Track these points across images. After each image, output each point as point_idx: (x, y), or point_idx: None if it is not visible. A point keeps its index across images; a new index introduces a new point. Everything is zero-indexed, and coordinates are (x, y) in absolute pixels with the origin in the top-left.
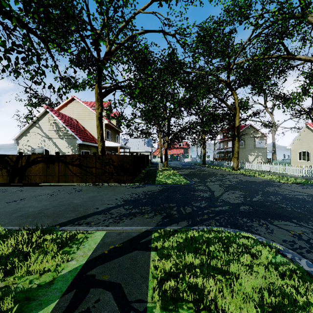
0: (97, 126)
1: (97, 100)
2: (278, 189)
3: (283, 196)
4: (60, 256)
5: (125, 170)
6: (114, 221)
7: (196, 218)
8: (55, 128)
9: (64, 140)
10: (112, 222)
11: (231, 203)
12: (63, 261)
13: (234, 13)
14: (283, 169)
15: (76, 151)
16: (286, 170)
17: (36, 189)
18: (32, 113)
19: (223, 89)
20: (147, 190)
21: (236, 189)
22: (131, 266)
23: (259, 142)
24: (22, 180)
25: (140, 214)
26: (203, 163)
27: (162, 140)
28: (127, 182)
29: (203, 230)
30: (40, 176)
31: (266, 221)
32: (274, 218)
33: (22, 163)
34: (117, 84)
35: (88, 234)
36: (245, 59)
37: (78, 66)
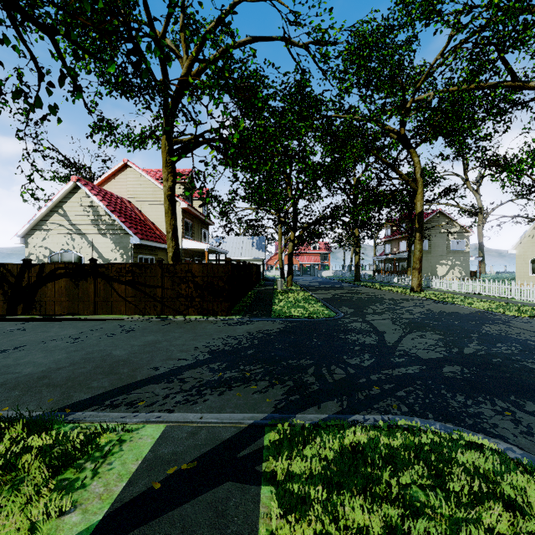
0: (166, 212)
1: (165, 165)
2: (507, 328)
3: (523, 344)
4: (49, 497)
5: (217, 292)
6: (185, 399)
7: (356, 394)
8: (91, 217)
9: (108, 237)
10: (181, 401)
11: (422, 359)
12: (49, 514)
13: (413, 8)
14: (505, 291)
15: (128, 257)
16: (512, 293)
17: (52, 326)
18: (30, 181)
19: (395, 144)
20: (257, 330)
21: (426, 328)
22: (211, 534)
23: (456, 241)
24: (29, 310)
25: (240, 384)
26: (356, 279)
27: (283, 239)
28: (220, 314)
29: (375, 424)
30: (63, 303)
31: (508, 402)
32: (523, 395)
33: (29, 279)
34: (201, 135)
35: (126, 431)
36: (434, 91)
37: (124, 92)
